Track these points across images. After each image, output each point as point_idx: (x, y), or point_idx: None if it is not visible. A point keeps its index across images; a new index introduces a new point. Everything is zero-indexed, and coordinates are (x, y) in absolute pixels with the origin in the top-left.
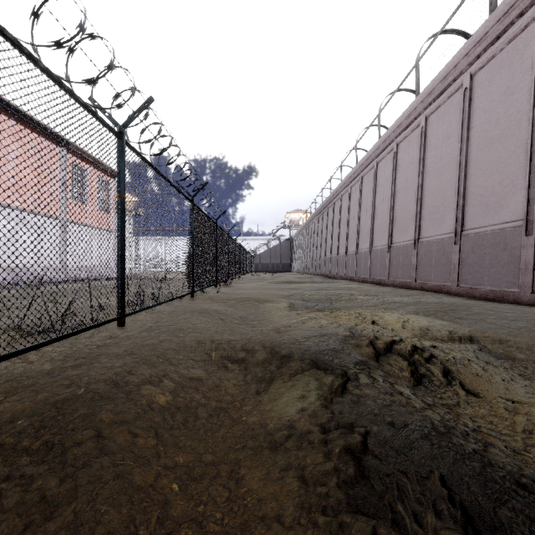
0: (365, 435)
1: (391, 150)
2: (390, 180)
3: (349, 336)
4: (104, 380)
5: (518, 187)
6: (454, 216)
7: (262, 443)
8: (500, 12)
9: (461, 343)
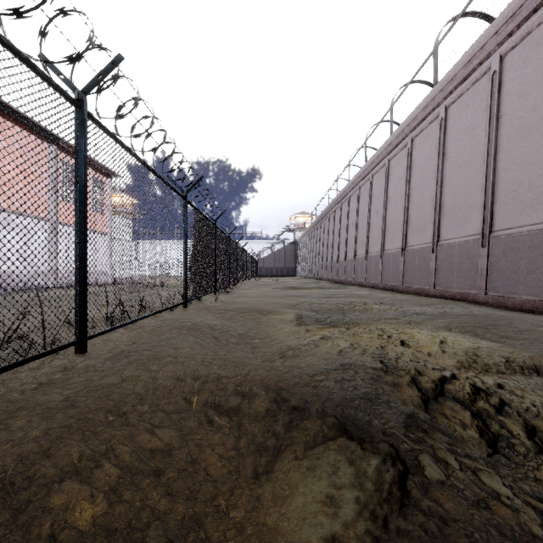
0: None
1: (405, 146)
2: (404, 179)
3: (382, 370)
4: None
5: None
6: (480, 215)
7: None
8: None
9: (525, 375)
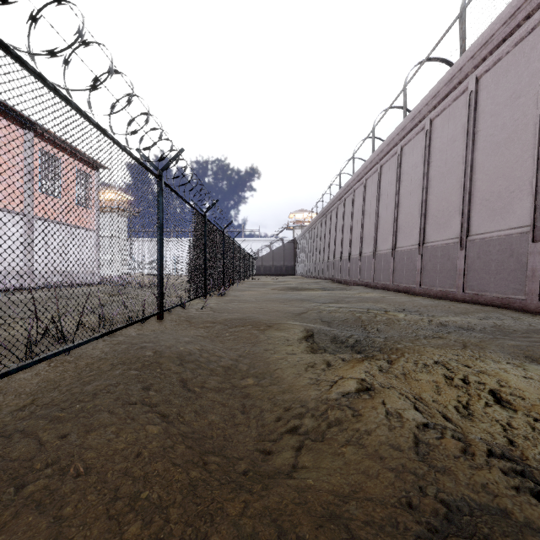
0: None
1: (422, 129)
2: (421, 166)
3: None
4: None
5: None
6: (529, 203)
7: None
8: None
9: None
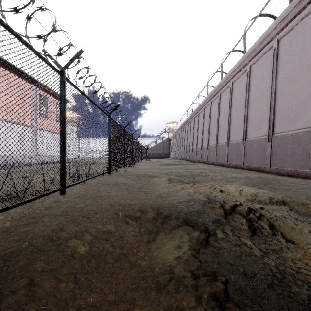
0: (226, 284)
1: (229, 86)
2: (228, 104)
3: (207, 201)
4: (42, 236)
5: (308, 107)
6: (267, 125)
7: (150, 284)
8: (296, 1)
9: (278, 205)
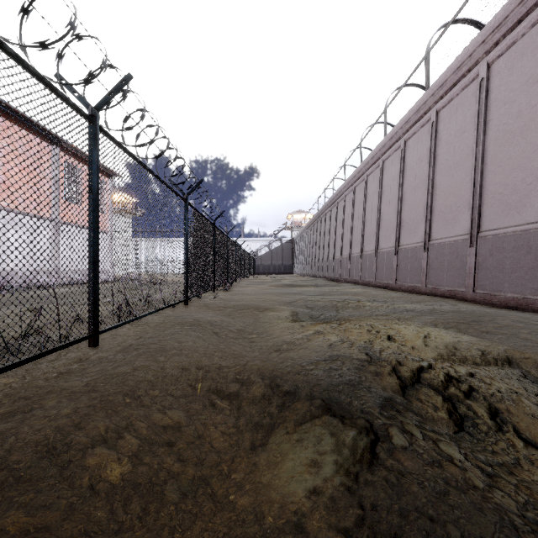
0: None
1: (398, 148)
2: (398, 179)
3: (366, 361)
4: (34, 443)
5: None
6: (469, 216)
7: None
8: None
9: (498, 366)
